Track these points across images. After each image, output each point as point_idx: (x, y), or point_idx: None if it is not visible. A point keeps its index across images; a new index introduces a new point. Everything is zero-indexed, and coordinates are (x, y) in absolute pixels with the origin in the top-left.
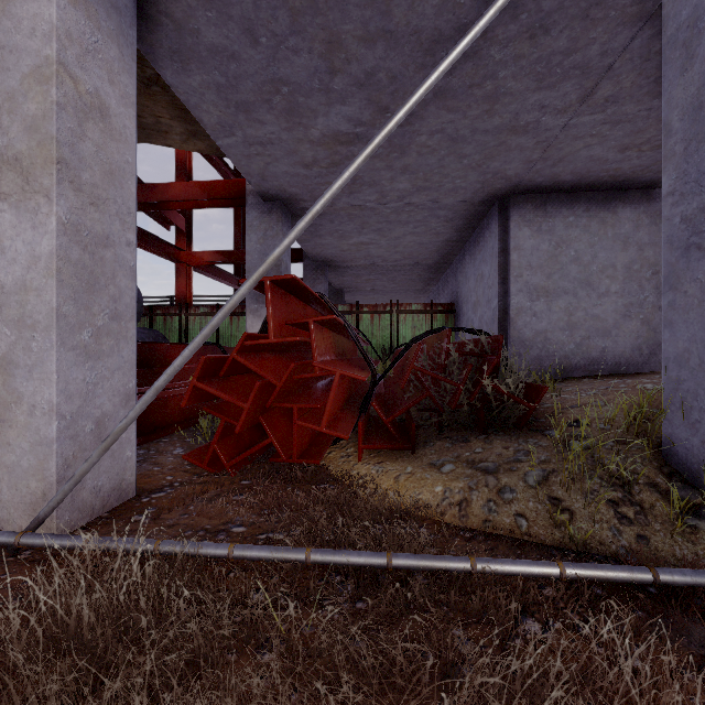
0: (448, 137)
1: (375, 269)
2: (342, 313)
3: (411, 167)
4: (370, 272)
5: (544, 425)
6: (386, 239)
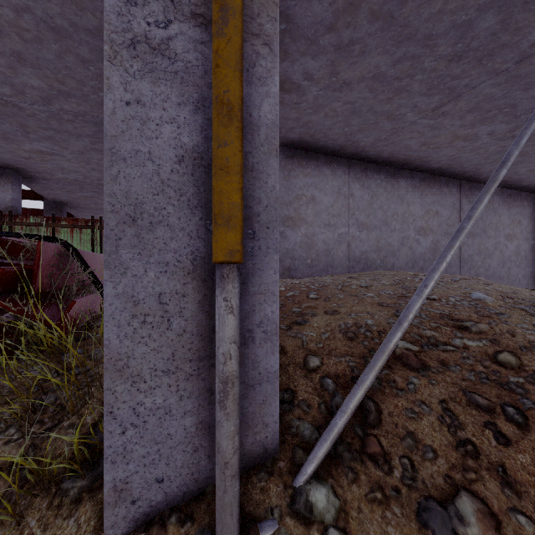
0: (45, 23)
1: (83, 185)
2: (33, 225)
3: (27, 57)
4: (81, 188)
5: (90, 343)
6: (69, 152)
